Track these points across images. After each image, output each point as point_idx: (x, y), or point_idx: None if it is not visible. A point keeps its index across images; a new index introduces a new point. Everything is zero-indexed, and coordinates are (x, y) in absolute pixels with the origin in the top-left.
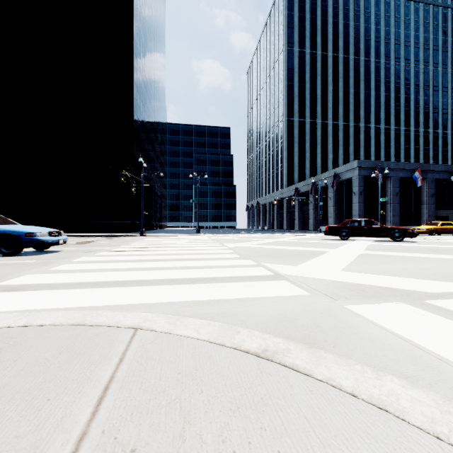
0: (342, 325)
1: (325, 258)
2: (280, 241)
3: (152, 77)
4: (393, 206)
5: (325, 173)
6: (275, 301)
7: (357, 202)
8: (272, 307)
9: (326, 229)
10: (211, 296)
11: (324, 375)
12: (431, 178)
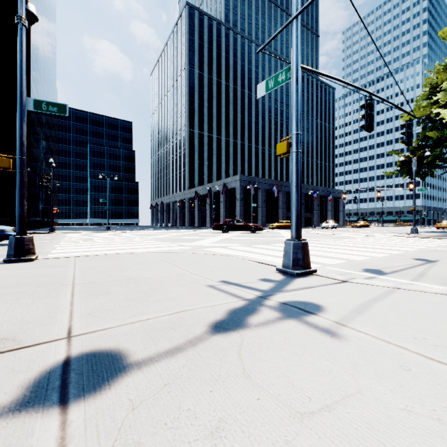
0: (199, 251)
1: (205, 240)
2: (183, 234)
3: (45, 62)
4: (262, 209)
5: (218, 182)
6: (181, 249)
7: (239, 206)
8: (180, 250)
9: (214, 226)
10: (159, 249)
11: (191, 252)
12: (284, 191)
